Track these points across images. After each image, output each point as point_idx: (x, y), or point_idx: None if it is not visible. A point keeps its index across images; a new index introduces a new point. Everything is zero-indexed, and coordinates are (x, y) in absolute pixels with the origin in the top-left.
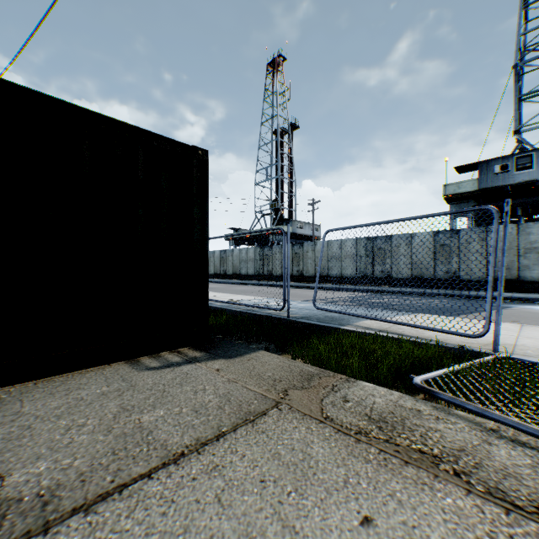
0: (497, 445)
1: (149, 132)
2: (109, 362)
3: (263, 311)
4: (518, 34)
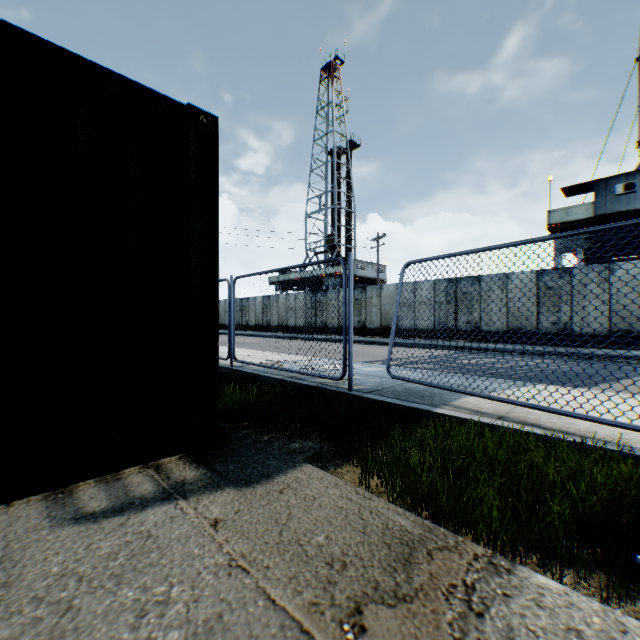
0: None
1: (102, 69)
2: (10, 498)
3: (313, 379)
4: None
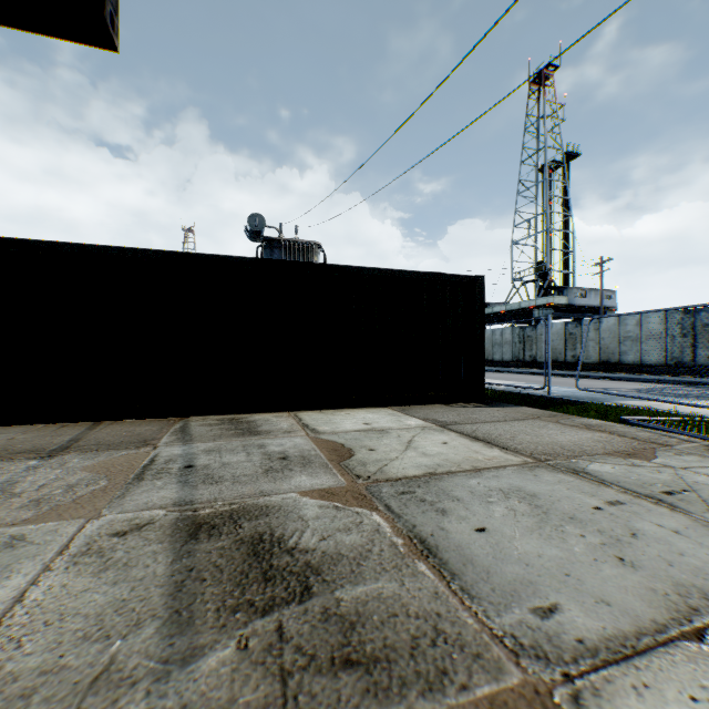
0: (642, 433)
1: (452, 275)
2: (434, 404)
3: (524, 391)
4: None
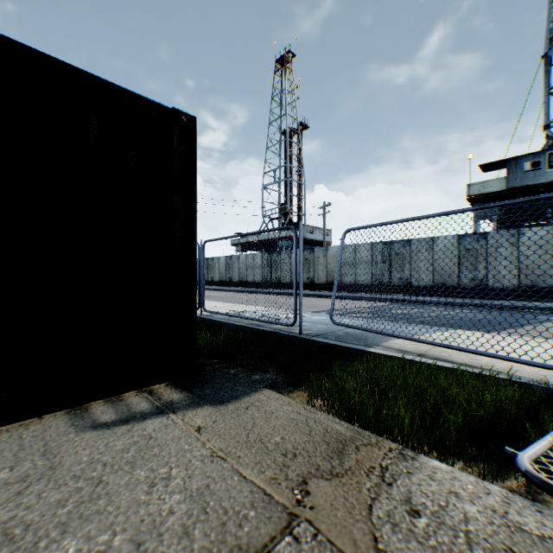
0: None
1: (108, 83)
2: (41, 413)
3: (270, 325)
4: (548, 21)
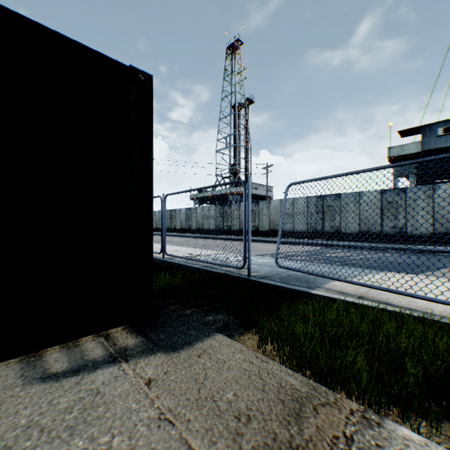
0: None
1: (65, 38)
2: None
3: (222, 268)
4: None
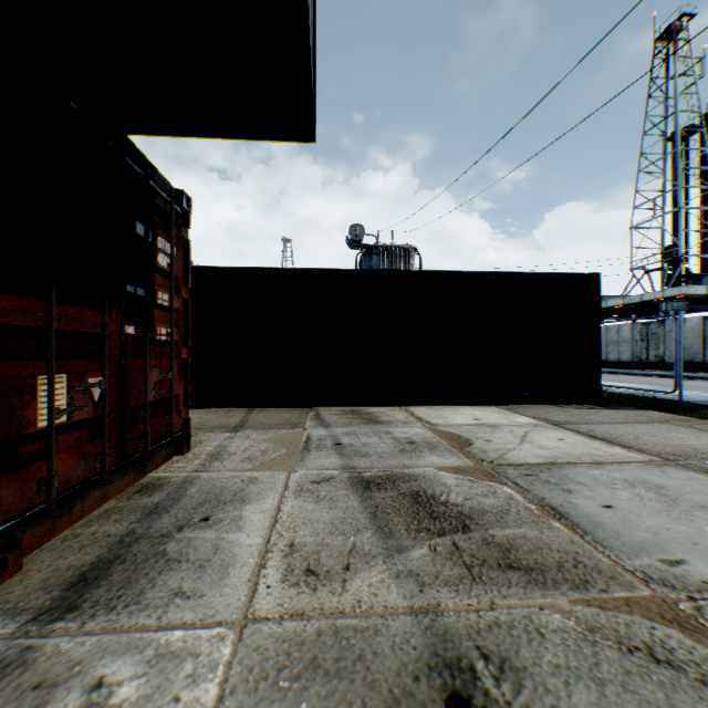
0: None
1: (561, 273)
2: (541, 404)
3: (647, 394)
4: None
